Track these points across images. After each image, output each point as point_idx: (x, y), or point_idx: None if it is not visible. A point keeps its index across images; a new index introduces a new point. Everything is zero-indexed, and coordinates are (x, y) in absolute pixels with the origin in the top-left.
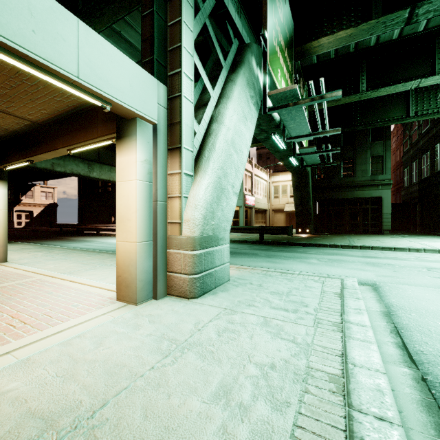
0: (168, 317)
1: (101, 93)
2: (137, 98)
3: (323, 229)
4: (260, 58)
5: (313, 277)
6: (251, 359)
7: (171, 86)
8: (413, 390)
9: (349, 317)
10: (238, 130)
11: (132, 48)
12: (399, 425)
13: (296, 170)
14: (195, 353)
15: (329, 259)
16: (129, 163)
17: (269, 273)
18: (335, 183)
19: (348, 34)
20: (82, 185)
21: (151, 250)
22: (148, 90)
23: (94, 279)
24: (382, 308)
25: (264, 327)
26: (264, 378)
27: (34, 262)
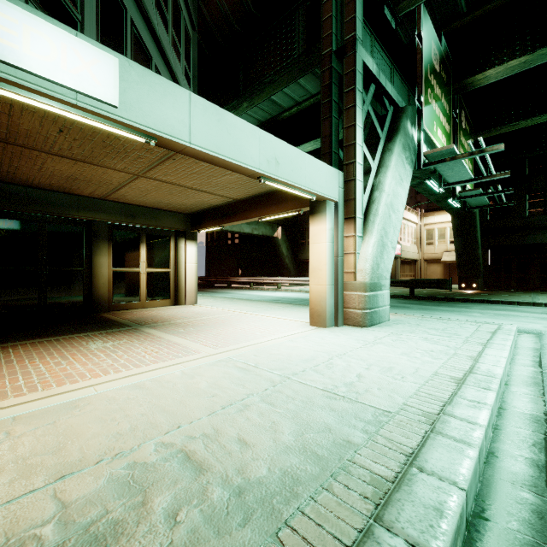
0: (353, 334)
1: (314, 192)
2: (329, 188)
3: (498, 284)
4: (415, 116)
5: (470, 322)
6: (418, 349)
7: (347, 172)
8: (529, 374)
9: (494, 341)
10: (395, 193)
11: (273, 104)
12: (502, 367)
13: (458, 212)
14: (382, 345)
15: (495, 313)
16: (320, 231)
17: (425, 319)
18: (516, 224)
19: (521, 61)
20: (209, 238)
21: (333, 291)
22: (333, 180)
23: (278, 315)
24: (536, 346)
25: (424, 341)
26: (427, 353)
27: (217, 305)
